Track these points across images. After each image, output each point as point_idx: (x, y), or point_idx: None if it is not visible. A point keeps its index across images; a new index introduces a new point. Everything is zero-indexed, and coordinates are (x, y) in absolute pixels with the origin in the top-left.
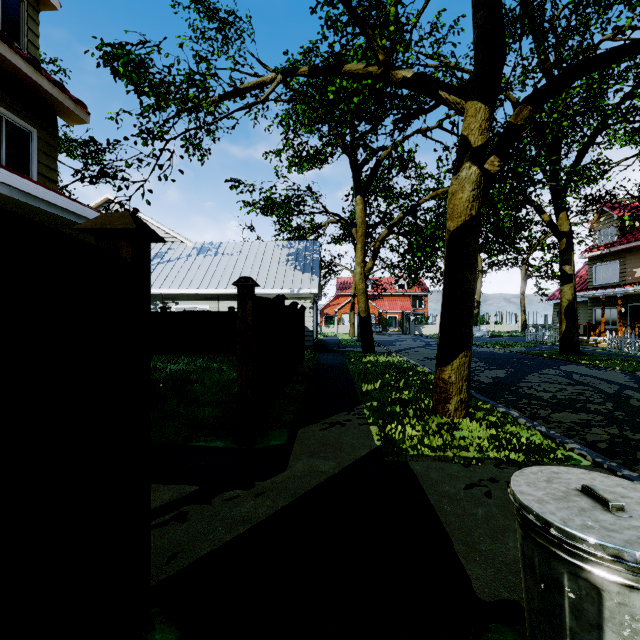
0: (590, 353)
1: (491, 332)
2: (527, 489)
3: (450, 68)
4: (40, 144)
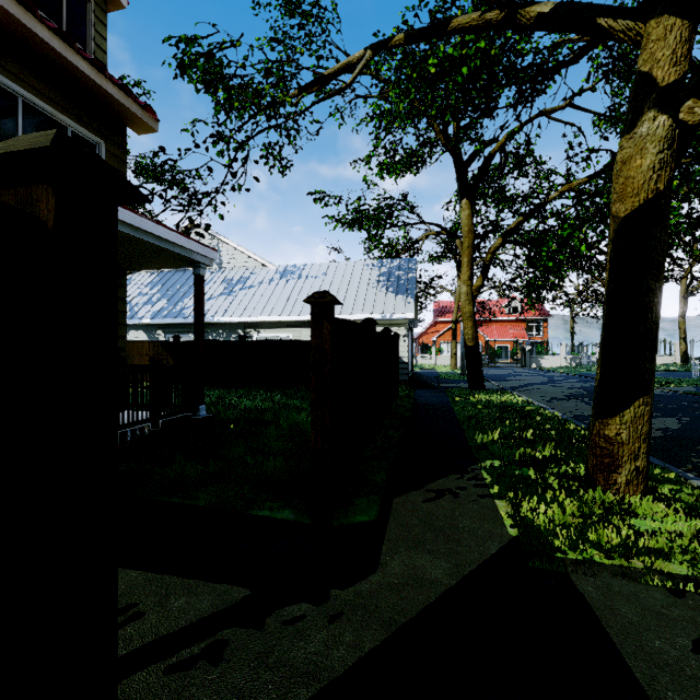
0: None
1: None
2: None
3: None
4: (108, 157)
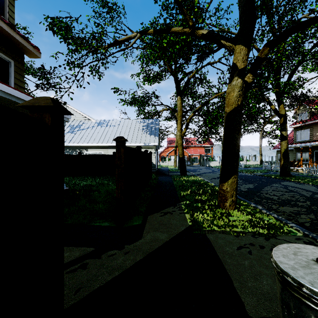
0: (295, 175)
1: (245, 165)
2: (283, 259)
3: (225, 31)
4: (15, 68)
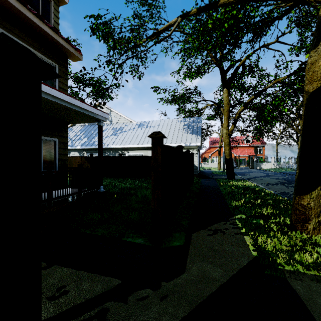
0: None
1: None
2: None
3: None
4: (59, 72)
